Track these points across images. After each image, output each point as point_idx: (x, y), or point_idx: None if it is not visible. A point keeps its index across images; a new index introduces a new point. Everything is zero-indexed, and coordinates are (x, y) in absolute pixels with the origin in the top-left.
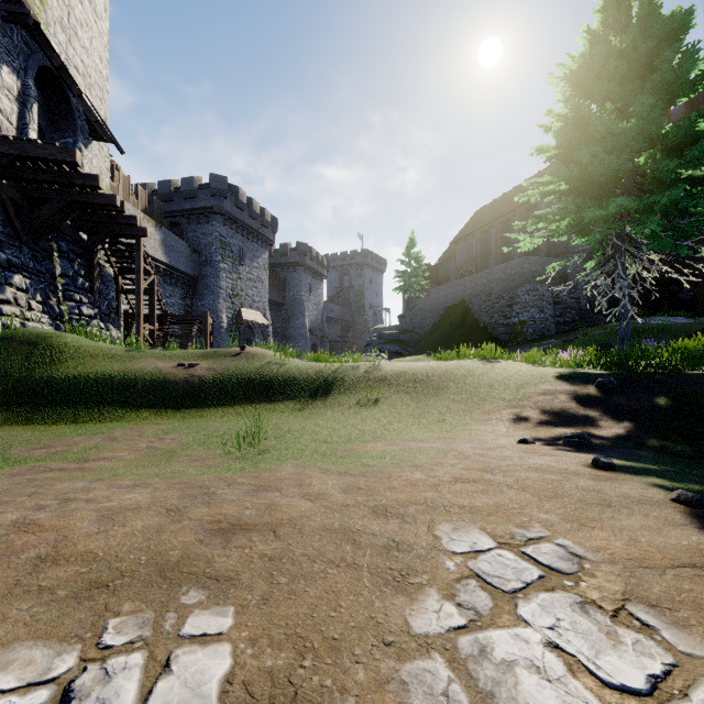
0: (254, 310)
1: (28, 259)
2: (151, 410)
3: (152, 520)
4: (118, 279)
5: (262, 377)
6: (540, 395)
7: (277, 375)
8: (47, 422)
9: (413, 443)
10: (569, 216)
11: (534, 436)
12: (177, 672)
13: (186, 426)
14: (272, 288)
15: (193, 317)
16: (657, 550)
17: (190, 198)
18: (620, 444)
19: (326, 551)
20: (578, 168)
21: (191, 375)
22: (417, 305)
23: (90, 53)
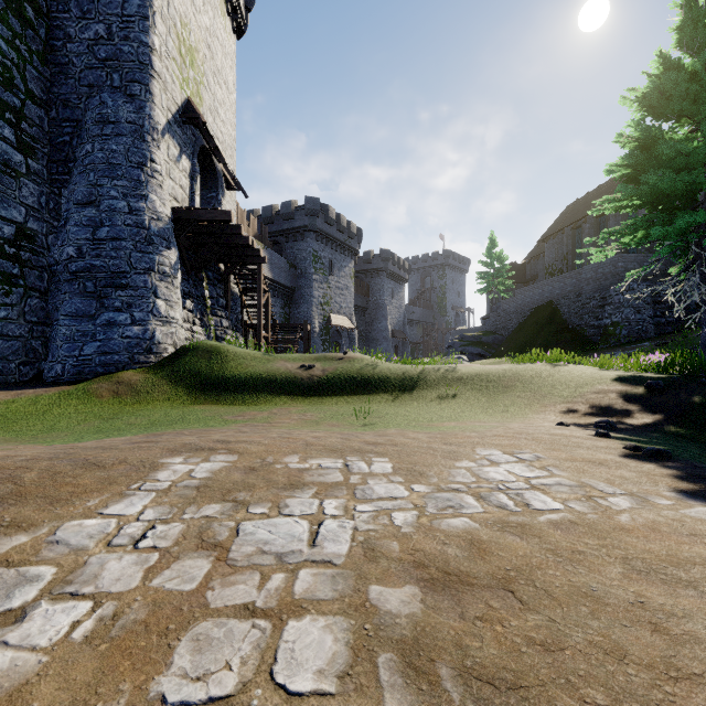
0: (341, 316)
1: (192, 288)
2: (288, 398)
3: (337, 440)
4: (242, 297)
5: (362, 376)
6: (594, 394)
7: (373, 374)
8: (228, 403)
9: (477, 423)
10: (641, 229)
11: (574, 422)
12: (376, 465)
13: (315, 408)
14: (356, 294)
15: (295, 325)
16: (582, 458)
17: (288, 219)
18: (641, 429)
19: (421, 451)
20: (648, 186)
21: (312, 374)
22: (501, 306)
23: (225, 123)
